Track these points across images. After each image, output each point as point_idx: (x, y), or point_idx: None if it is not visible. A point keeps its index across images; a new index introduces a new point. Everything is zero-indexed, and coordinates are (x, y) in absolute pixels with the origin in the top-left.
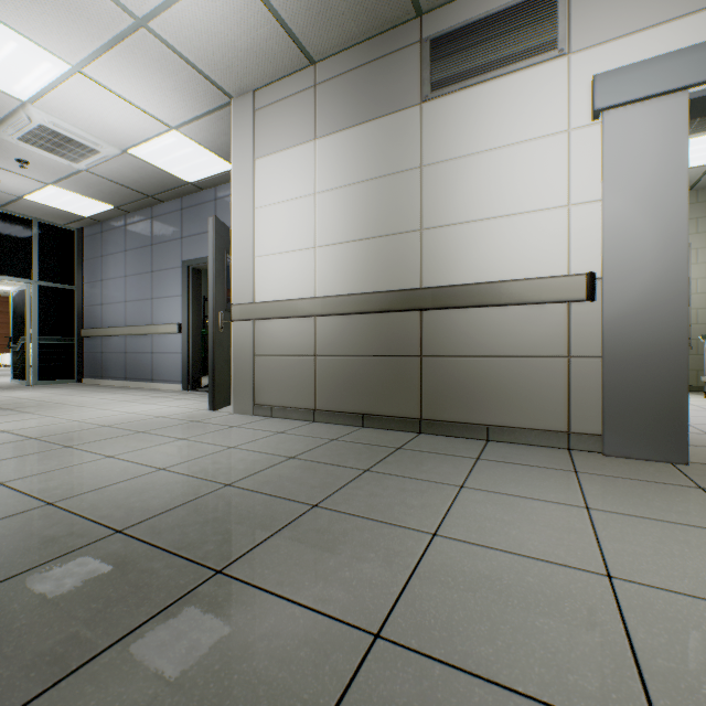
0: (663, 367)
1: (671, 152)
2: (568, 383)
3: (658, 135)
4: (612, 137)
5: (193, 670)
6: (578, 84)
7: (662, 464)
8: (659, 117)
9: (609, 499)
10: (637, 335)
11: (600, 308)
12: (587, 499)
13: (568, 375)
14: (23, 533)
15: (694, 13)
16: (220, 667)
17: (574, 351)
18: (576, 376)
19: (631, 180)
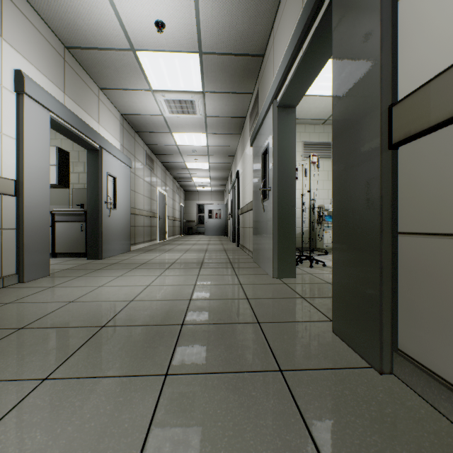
0: (44, 233)
1: (46, 135)
2: (2, 246)
3: (42, 124)
4: (28, 111)
5: (220, 311)
6: (7, 62)
7: (48, 277)
8: (43, 116)
9: (91, 284)
10: (36, 218)
11: (17, 201)
12: (91, 286)
13: (2, 241)
14: (201, 432)
15: (46, 77)
16: (216, 309)
17: (5, 225)
18: (6, 241)
19: (35, 139)
